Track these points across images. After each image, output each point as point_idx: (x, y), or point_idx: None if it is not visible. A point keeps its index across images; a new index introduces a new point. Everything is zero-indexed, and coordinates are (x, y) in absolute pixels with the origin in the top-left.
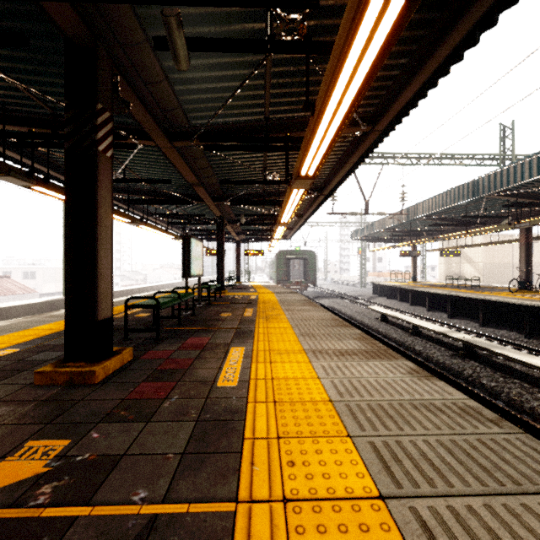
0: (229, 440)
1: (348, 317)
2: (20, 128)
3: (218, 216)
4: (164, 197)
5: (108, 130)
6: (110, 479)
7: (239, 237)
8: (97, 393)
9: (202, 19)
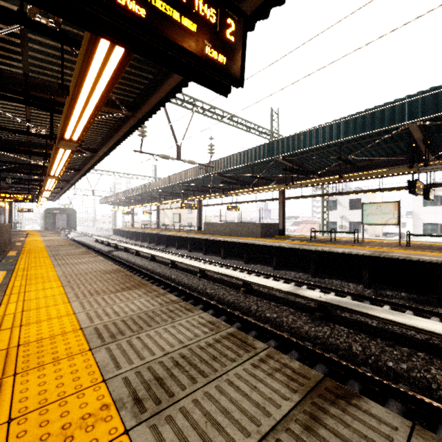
0: (23, 240)
1: (83, 242)
2: None
3: None
4: None
5: None
6: None
7: None
8: None
9: None
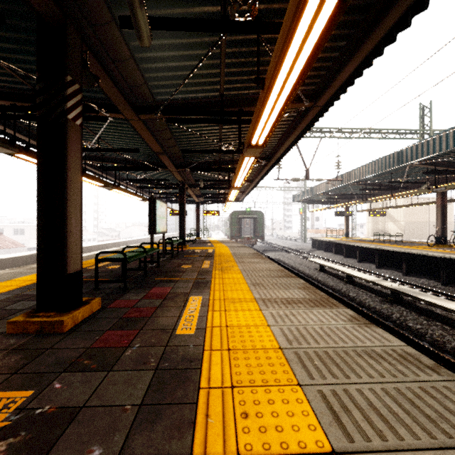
0: (185, 389)
1: (292, 268)
2: (4, 102)
3: (180, 181)
4: (133, 165)
5: (77, 100)
6: (67, 434)
7: (198, 199)
8: (64, 342)
9: (164, 2)
